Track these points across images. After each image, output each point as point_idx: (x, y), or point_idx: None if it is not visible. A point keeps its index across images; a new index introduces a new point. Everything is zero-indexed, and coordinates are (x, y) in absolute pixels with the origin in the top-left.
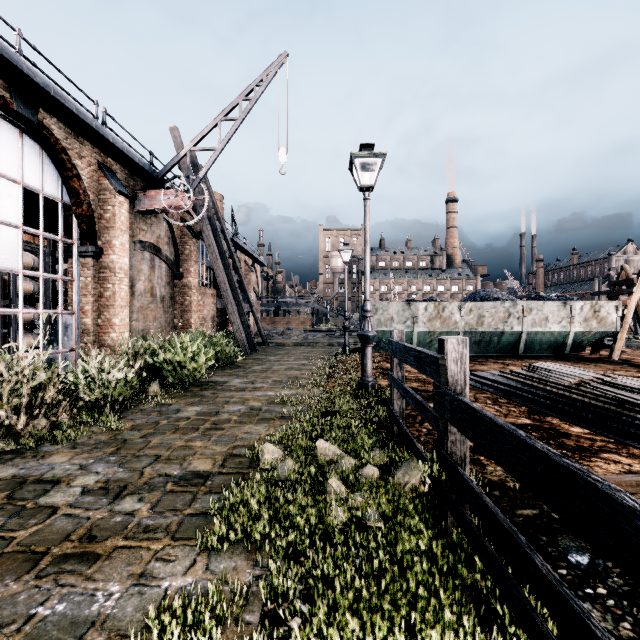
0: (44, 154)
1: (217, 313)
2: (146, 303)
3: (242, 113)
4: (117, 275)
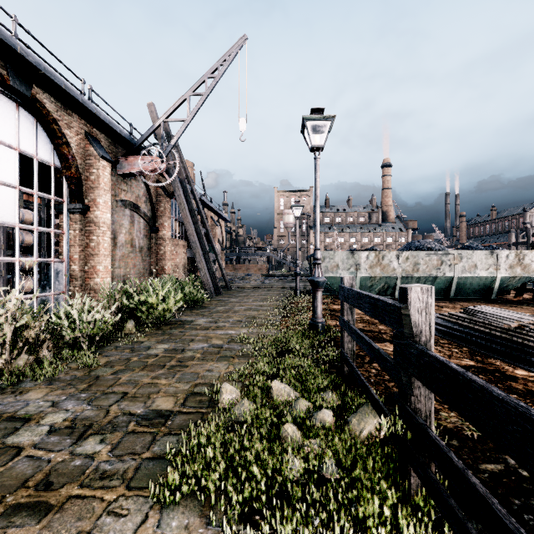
0: (38, 124)
1: (188, 261)
2: (127, 253)
3: (208, 89)
4: (101, 228)
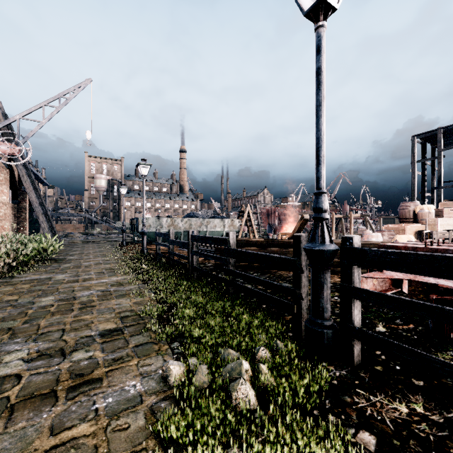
0: None
1: (15, 221)
2: None
3: (61, 105)
4: None
